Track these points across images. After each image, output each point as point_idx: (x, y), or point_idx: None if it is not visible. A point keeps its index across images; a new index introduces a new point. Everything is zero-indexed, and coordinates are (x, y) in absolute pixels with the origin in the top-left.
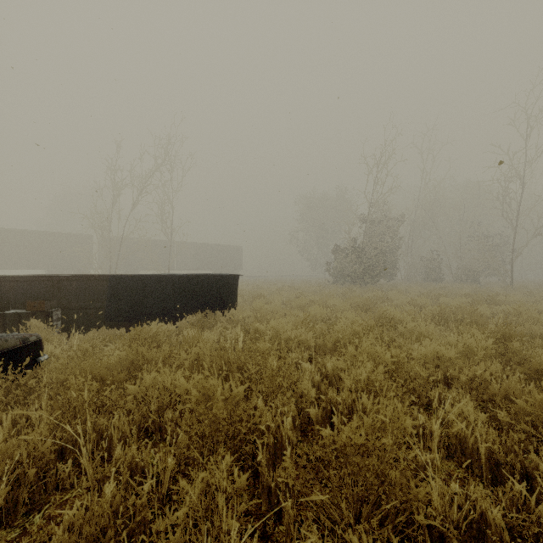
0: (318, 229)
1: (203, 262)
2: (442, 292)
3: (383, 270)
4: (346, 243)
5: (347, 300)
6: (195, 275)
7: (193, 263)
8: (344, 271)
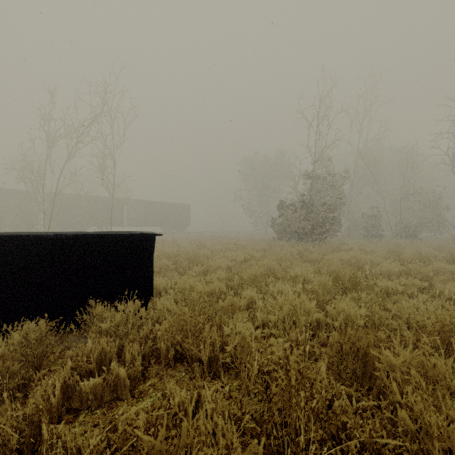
0: (260, 188)
1: (152, 219)
2: (408, 251)
3: (330, 226)
4: (291, 200)
5: (316, 268)
6: (71, 235)
7: (143, 220)
8: (289, 227)
